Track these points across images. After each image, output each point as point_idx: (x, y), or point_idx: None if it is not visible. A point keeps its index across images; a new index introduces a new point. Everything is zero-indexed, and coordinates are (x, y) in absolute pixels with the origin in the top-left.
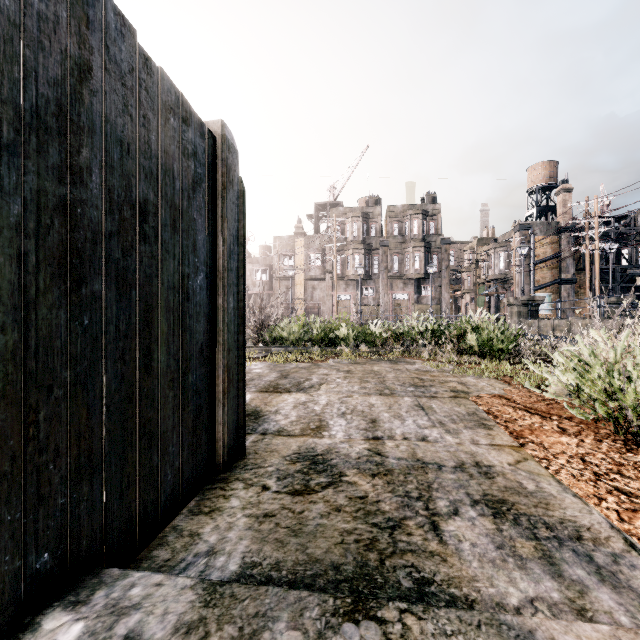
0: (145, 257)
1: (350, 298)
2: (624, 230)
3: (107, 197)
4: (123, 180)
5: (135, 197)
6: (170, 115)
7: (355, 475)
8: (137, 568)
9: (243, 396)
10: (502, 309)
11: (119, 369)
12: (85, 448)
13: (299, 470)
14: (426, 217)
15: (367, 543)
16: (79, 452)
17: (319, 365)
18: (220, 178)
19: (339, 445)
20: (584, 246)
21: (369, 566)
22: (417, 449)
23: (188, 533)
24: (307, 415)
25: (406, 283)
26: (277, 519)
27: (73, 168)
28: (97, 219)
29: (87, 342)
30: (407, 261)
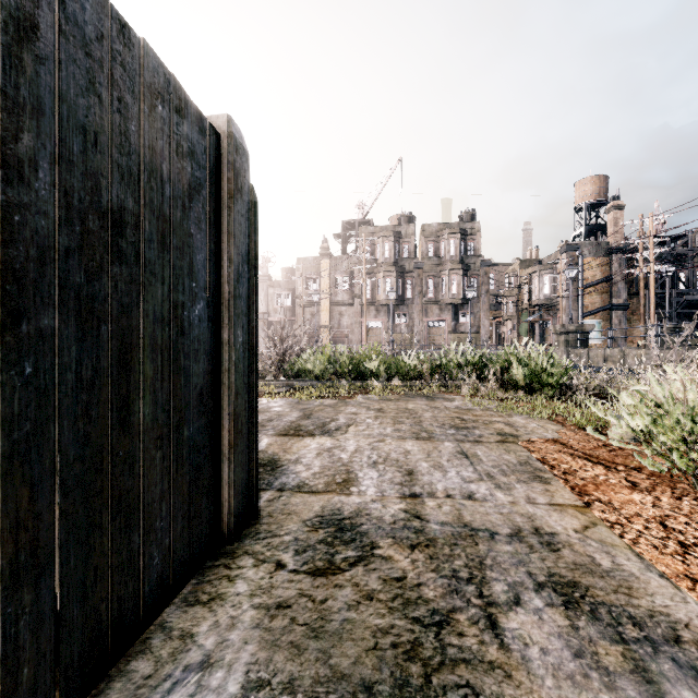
0: (121, 281)
1: (381, 325)
2: (681, 251)
3: (62, 201)
4: (87, 180)
5: (106, 203)
6: (157, 101)
7: (390, 547)
8: (107, 690)
9: (255, 448)
10: (547, 337)
11: (81, 430)
12: (27, 542)
13: (322, 540)
14: (464, 237)
15: (407, 649)
16: (17, 549)
17: (347, 402)
18: (225, 185)
19: (370, 505)
20: (638, 269)
21: (411, 686)
22: (463, 510)
23: (179, 633)
24: (332, 465)
25: (442, 309)
26: (293, 612)
27: (7, 159)
28: (46, 230)
29: (30, 397)
30: (443, 285)
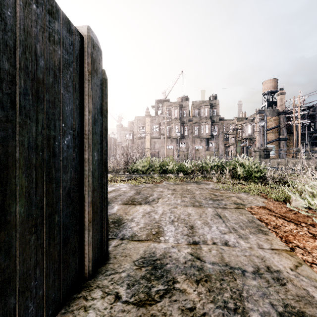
0: None
1: (173, 148)
2: (312, 113)
3: None
4: None
5: None
6: (32, 1)
7: (184, 281)
8: None
9: (106, 219)
10: (250, 153)
11: None
12: None
13: (143, 276)
14: (211, 107)
15: None
16: None
17: (157, 185)
18: (86, 66)
19: (171, 249)
20: (292, 121)
21: None
22: (224, 253)
23: None
24: (150, 222)
25: (201, 140)
26: None
27: None
28: None
29: None
30: (202, 129)
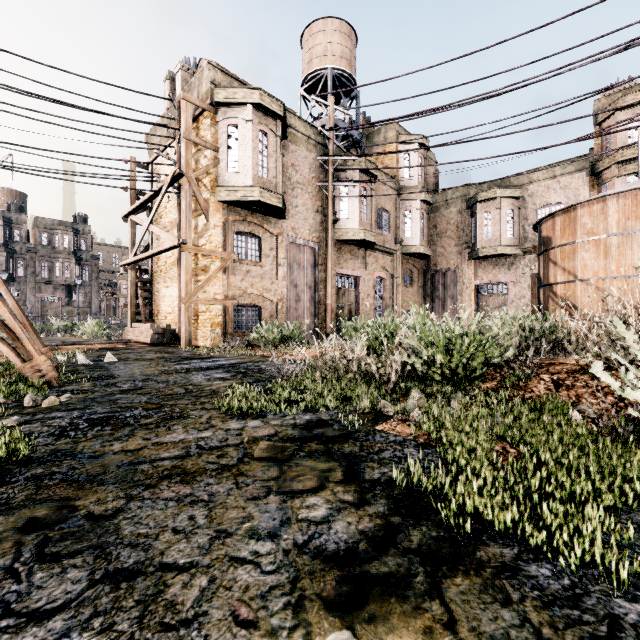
0: None
1: None
2: None
3: None
4: None
5: None
6: None
7: None
8: None
9: None
10: None
11: None
12: None
13: None
14: (78, 234)
15: None
16: None
17: None
18: None
19: None
20: None
21: None
22: None
23: None
24: None
25: (57, 288)
26: None
27: None
28: None
29: None
30: (58, 269)
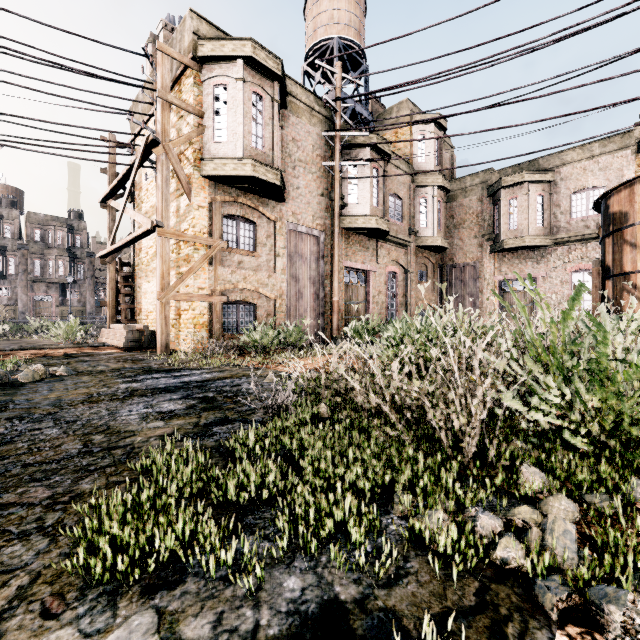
0: None
1: None
2: None
3: None
4: None
5: None
6: None
7: None
8: None
9: None
10: None
11: None
12: None
13: None
14: (72, 231)
15: None
16: None
17: None
18: None
19: None
20: None
21: None
22: None
23: None
24: None
25: (50, 286)
26: None
27: None
28: None
29: None
30: (51, 267)
